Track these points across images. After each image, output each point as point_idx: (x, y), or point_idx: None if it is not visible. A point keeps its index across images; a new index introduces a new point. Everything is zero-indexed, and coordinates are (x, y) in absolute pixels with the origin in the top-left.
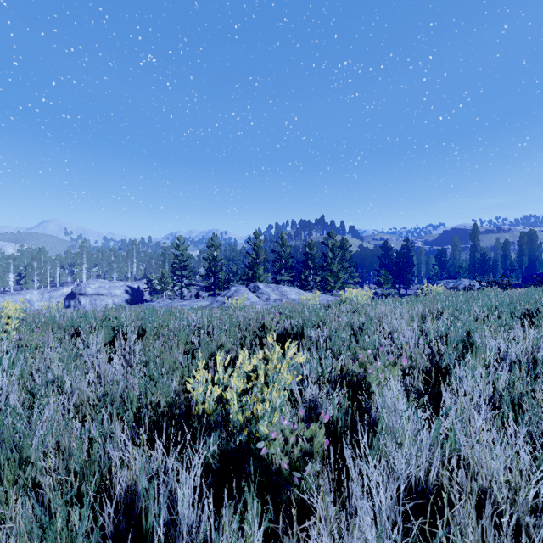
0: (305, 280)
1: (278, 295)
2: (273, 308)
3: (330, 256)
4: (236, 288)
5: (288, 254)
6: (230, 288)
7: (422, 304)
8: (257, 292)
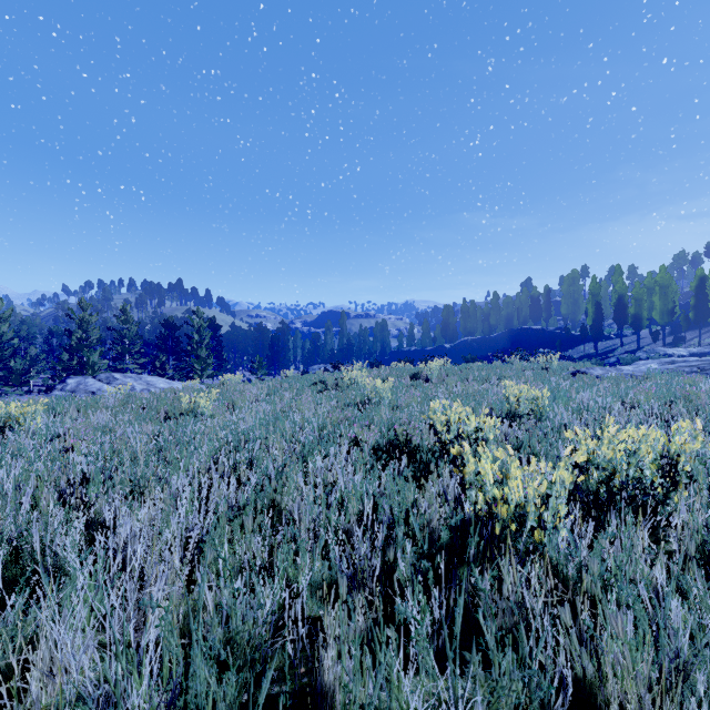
0: (161, 368)
1: (145, 385)
2: (166, 391)
3: (196, 339)
4: (78, 381)
5: (134, 333)
6: (64, 380)
7: (274, 382)
8: (114, 383)
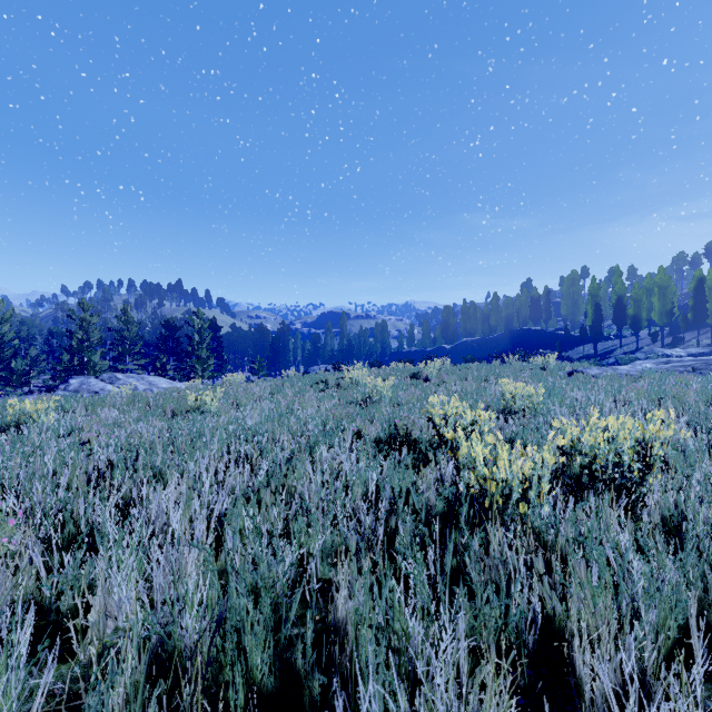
0: (162, 369)
1: (147, 385)
2: (170, 390)
3: (197, 339)
4: (80, 381)
5: (134, 334)
6: (67, 380)
7: (276, 382)
8: (117, 383)
